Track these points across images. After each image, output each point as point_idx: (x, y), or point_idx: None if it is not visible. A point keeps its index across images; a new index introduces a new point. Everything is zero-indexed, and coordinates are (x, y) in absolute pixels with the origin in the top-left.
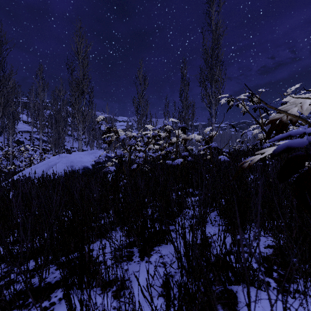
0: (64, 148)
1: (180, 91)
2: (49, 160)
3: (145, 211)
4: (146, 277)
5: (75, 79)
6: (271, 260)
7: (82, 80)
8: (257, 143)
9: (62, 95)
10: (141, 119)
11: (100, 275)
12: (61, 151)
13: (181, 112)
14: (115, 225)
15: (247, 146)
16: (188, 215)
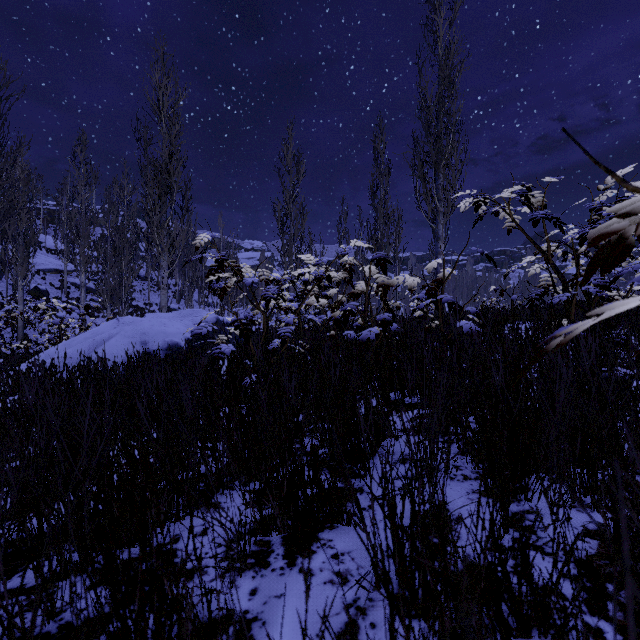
0: (132, 305)
1: (372, 186)
2: (97, 329)
3: (299, 442)
4: (302, 611)
5: (153, 161)
6: (598, 570)
7: (168, 164)
8: (539, 294)
9: (128, 194)
10: (291, 245)
11: (189, 611)
12: (125, 311)
13: (375, 230)
14: (232, 477)
15: (512, 301)
16: (395, 454)
